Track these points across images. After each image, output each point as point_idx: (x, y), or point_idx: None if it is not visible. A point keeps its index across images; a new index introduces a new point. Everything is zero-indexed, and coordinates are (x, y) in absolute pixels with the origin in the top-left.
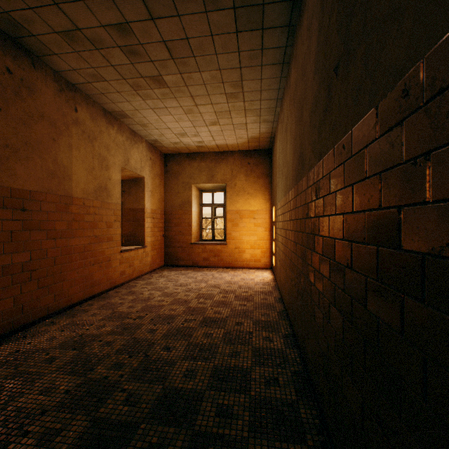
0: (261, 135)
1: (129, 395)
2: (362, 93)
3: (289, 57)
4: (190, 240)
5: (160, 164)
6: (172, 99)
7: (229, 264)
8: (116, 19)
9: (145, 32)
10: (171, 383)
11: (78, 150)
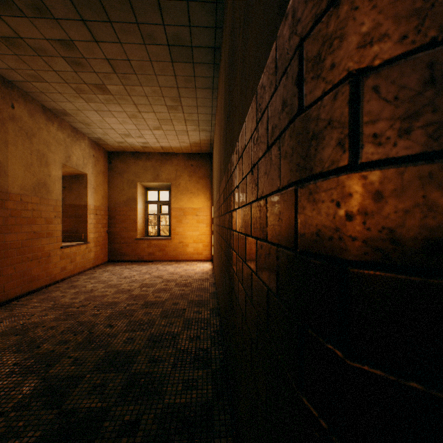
0: (201, 141)
1: (75, 359)
2: (231, 142)
3: (217, 85)
4: (135, 236)
5: (104, 161)
6: (116, 104)
7: (173, 258)
8: (60, 36)
9: (89, 50)
10: (113, 348)
11: (15, 146)
